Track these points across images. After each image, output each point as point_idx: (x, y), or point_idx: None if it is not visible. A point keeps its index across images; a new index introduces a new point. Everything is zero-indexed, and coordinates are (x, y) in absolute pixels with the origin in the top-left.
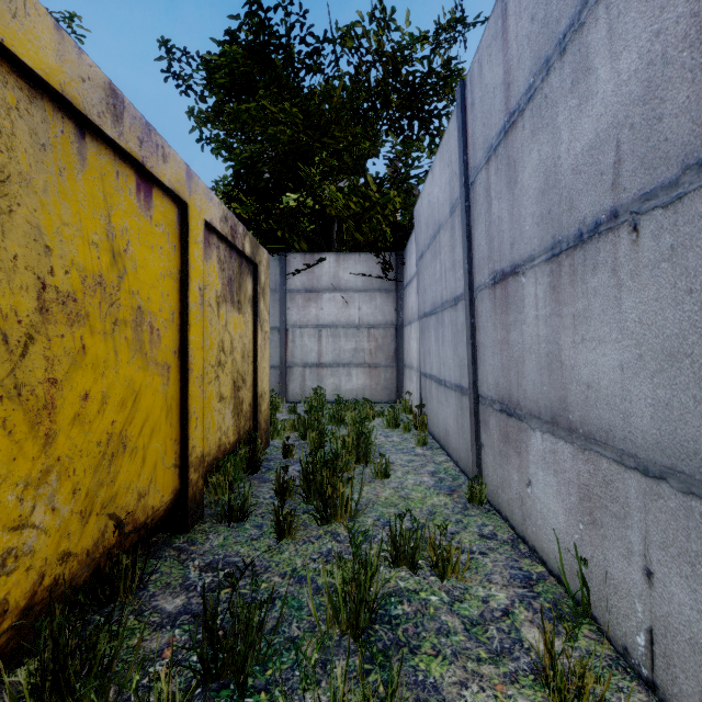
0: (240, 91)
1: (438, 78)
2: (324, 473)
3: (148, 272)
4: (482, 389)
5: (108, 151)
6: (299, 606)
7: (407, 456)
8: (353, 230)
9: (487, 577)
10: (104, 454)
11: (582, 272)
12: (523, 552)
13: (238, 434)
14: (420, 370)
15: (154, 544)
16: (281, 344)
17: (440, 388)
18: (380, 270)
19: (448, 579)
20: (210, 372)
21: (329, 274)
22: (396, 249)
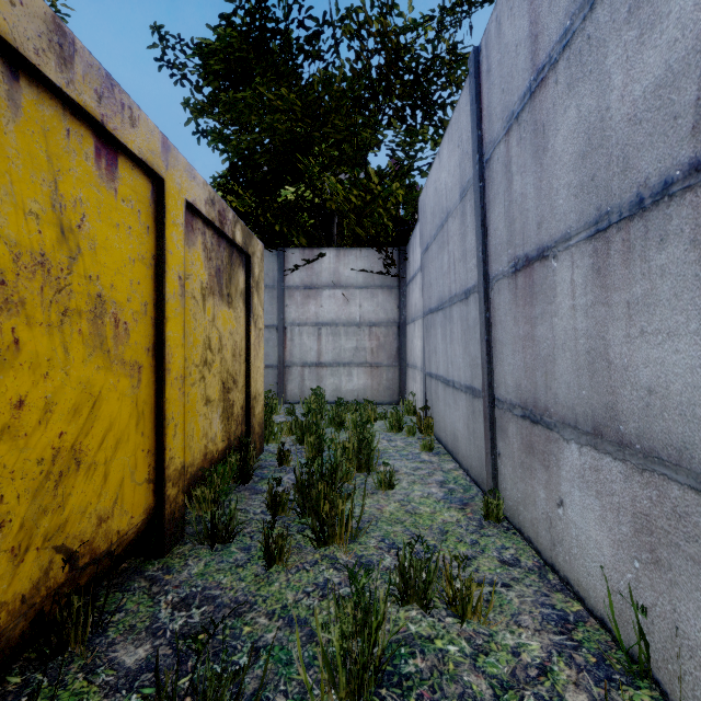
0: (236, 79)
1: (443, 63)
2: (321, 486)
3: (112, 255)
4: (498, 392)
5: (53, 103)
6: (289, 659)
7: (412, 463)
8: (354, 225)
9: (515, 618)
10: (48, 474)
11: (643, 248)
12: (554, 583)
13: (228, 440)
14: (425, 369)
15: (123, 572)
16: (279, 343)
17: (447, 390)
18: (381, 266)
19: (467, 621)
20: (193, 372)
21: (329, 270)
22: (398, 244)
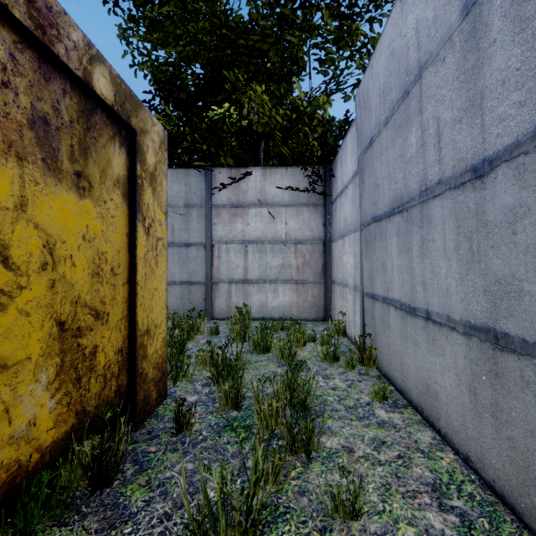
0: None
1: None
2: None
3: None
4: None
5: None
6: None
7: (368, 430)
8: (280, 144)
9: None
10: None
11: None
12: None
13: (78, 415)
14: (363, 289)
15: None
16: (206, 260)
17: (411, 320)
18: (307, 184)
19: None
20: None
21: (255, 189)
22: (323, 163)
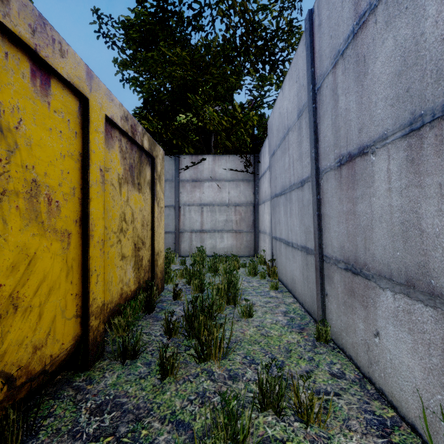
0: (148, 44)
1: (283, 32)
2: (202, 317)
3: (45, 151)
4: (326, 251)
5: None
6: None
7: (264, 298)
8: (225, 140)
9: (346, 423)
10: None
11: None
12: (371, 393)
13: (138, 284)
14: (272, 234)
15: (57, 383)
16: (176, 217)
17: (288, 248)
18: (243, 166)
19: (310, 426)
20: (112, 237)
21: (208, 169)
22: (254, 152)
